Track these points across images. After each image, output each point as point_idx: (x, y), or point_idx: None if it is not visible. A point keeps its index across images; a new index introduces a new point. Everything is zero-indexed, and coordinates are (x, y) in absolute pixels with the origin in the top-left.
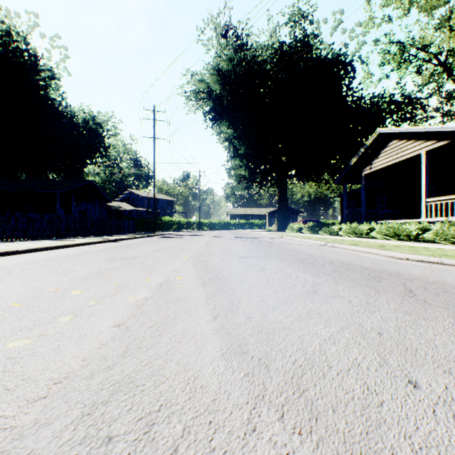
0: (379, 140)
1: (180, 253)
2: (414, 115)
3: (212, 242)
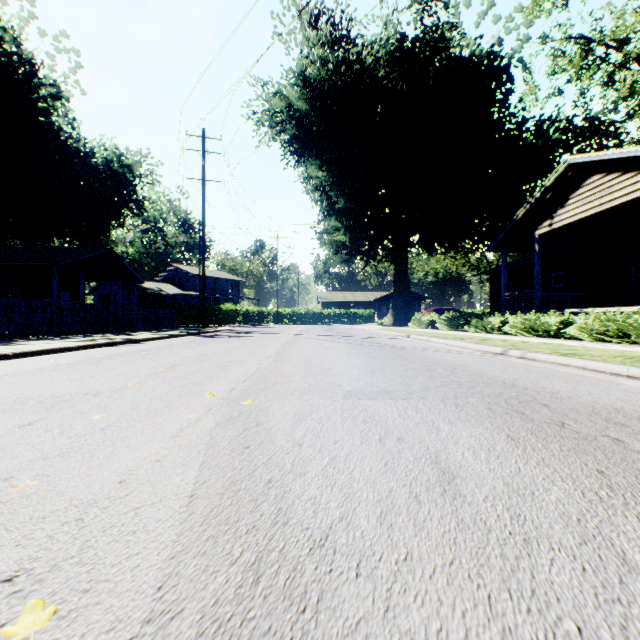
0: (566, 177)
1: (209, 379)
2: (604, 148)
3: (291, 346)
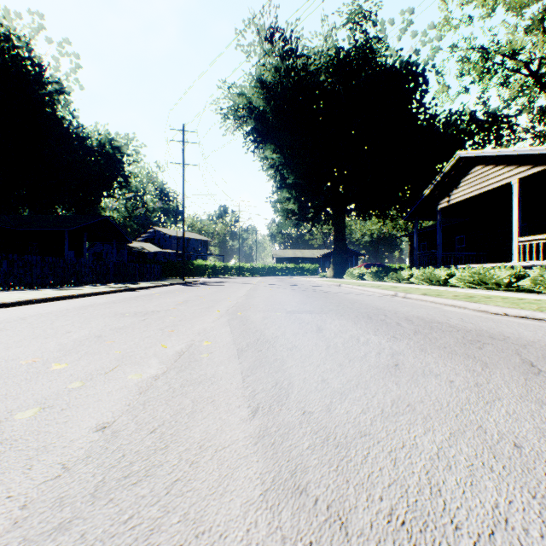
0: (459, 166)
1: (212, 306)
2: (499, 136)
3: (254, 291)
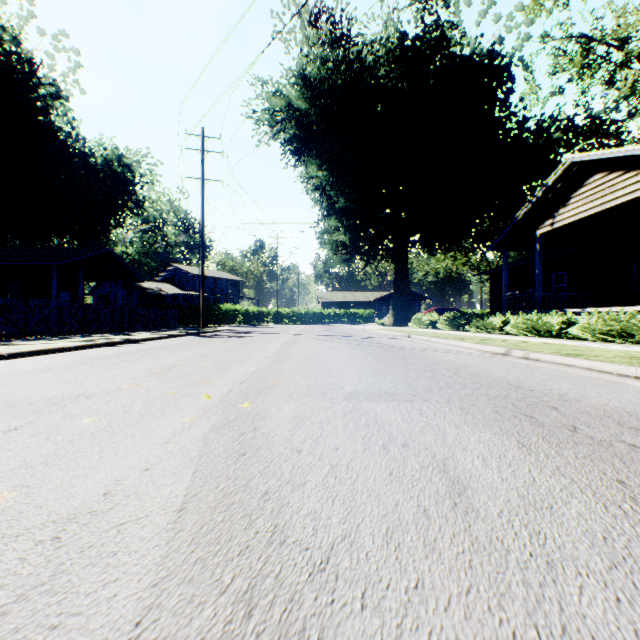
0: (568, 176)
1: (206, 380)
2: (606, 147)
3: (291, 346)
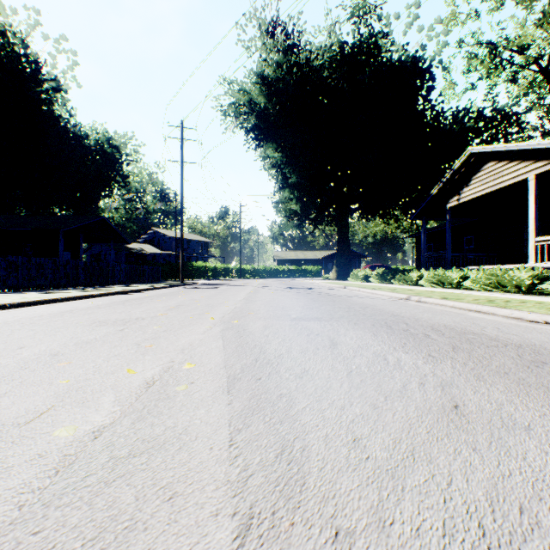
0: (470, 162)
1: (206, 312)
2: (508, 134)
3: (255, 294)
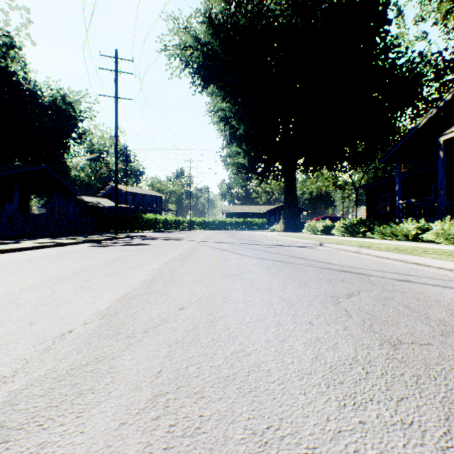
0: None
1: None
2: None
3: (177, 266)
